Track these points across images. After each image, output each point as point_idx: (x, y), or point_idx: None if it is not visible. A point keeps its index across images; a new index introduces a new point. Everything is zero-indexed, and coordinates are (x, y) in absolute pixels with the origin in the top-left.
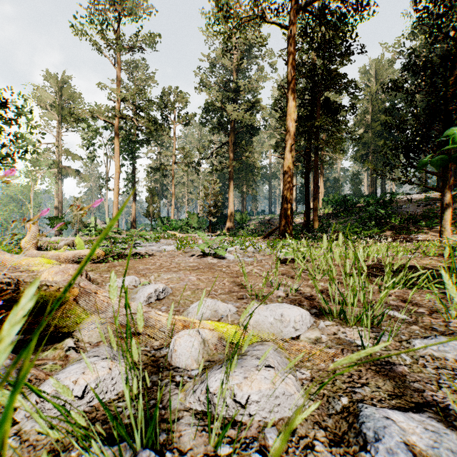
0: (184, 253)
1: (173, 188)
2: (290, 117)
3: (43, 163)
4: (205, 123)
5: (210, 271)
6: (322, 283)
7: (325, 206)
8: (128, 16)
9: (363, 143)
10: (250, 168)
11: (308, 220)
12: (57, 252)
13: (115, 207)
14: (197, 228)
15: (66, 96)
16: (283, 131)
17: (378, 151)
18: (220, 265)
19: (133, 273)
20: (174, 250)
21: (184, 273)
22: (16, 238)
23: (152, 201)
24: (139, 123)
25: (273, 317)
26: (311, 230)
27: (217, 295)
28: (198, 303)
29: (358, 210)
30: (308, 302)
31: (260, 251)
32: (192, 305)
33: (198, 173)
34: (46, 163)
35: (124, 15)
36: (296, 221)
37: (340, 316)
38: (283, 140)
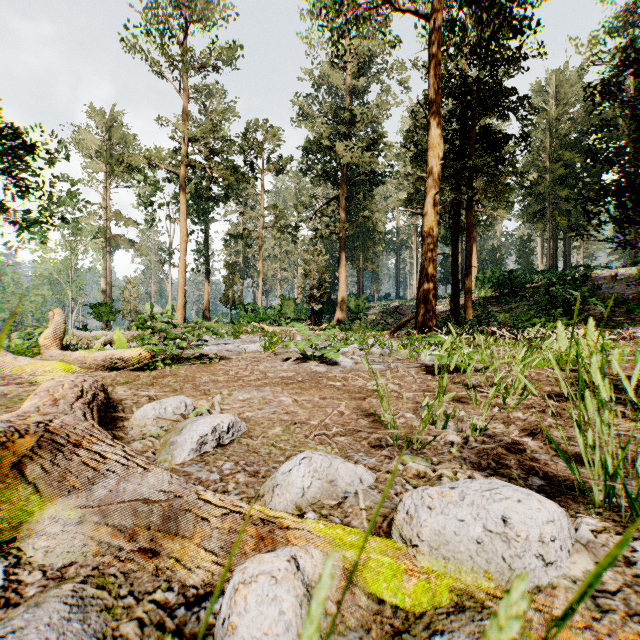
0: (274, 355)
1: (261, 263)
2: (432, 152)
3: (86, 231)
4: (305, 170)
5: (315, 387)
6: (520, 414)
7: (479, 286)
8: (199, 22)
9: (537, 194)
10: (370, 234)
11: (456, 307)
12: (84, 353)
13: (180, 290)
14: (294, 320)
15: (117, 139)
16: (417, 178)
17: (559, 205)
18: (331, 376)
19: (188, 389)
20: (259, 351)
21: (272, 389)
22: (37, 332)
23: (232, 282)
24: (213, 171)
25: (482, 524)
26: (461, 321)
27: (330, 438)
28: (294, 464)
29: (532, 292)
30: (514, 458)
31: (392, 353)
32: (282, 466)
33: (295, 242)
34: (90, 230)
35: (193, 21)
36: (437, 308)
37: (608, 503)
38: (418, 191)
